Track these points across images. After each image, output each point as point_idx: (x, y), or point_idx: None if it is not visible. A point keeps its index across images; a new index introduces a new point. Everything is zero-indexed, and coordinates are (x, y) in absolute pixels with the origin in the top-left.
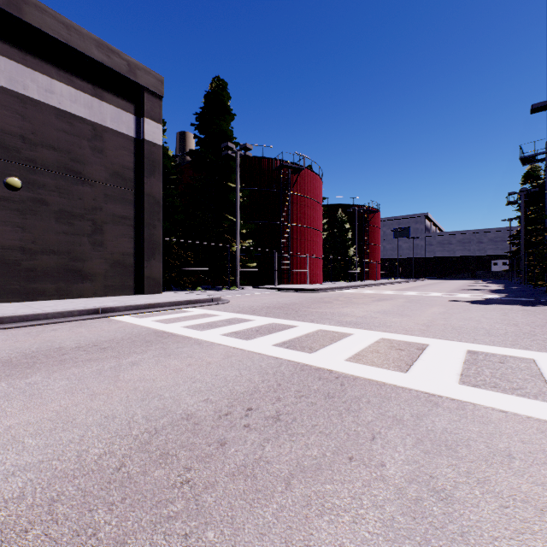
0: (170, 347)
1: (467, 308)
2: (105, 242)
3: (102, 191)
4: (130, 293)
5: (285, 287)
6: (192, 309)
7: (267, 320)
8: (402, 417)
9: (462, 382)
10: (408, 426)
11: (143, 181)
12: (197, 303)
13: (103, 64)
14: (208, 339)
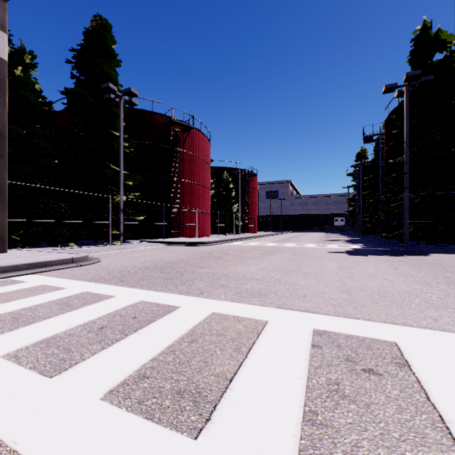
0: None
1: (354, 261)
2: None
3: None
4: None
5: (174, 241)
6: (29, 278)
7: (135, 294)
8: None
9: None
10: None
11: None
12: (46, 266)
13: None
14: None
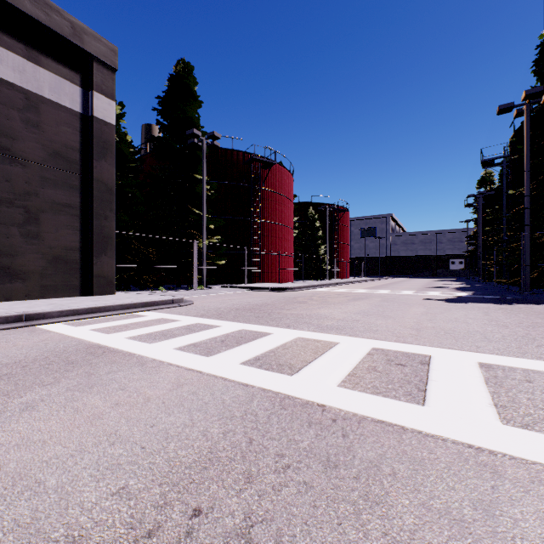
0: (98, 372)
1: (447, 308)
2: (42, 234)
3: (38, 172)
4: (75, 294)
5: (256, 286)
6: (147, 313)
7: (236, 325)
8: (462, 512)
9: (505, 420)
10: (483, 541)
11: (91, 164)
12: (154, 306)
13: (39, 21)
14: (156, 357)
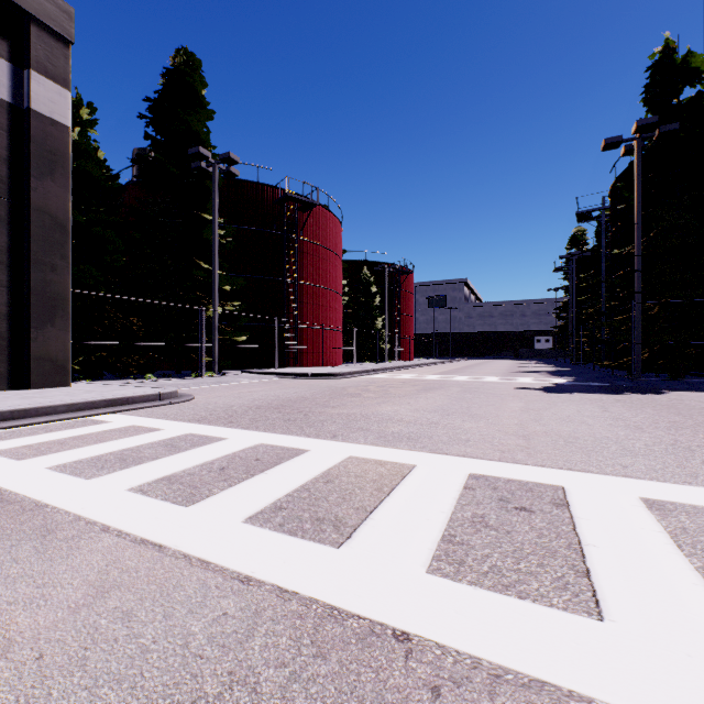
0: None
1: (550, 401)
2: None
3: None
4: None
5: (291, 372)
6: (112, 417)
7: (251, 436)
8: None
9: None
10: None
11: (27, 184)
12: (127, 404)
13: None
14: (84, 511)
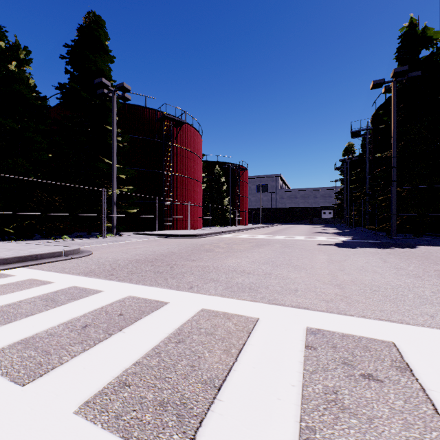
0: None
1: (344, 254)
2: None
3: None
4: None
5: (166, 233)
6: (18, 271)
7: (123, 289)
8: None
9: None
10: None
11: None
12: (36, 260)
13: None
14: None
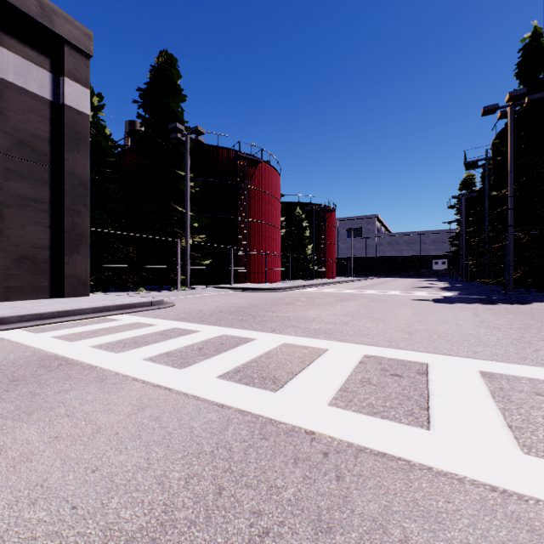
0: (46, 391)
1: (435, 309)
2: (5, 230)
3: (1, 163)
4: (44, 296)
5: (242, 286)
6: (122, 317)
7: (217, 330)
8: None
9: (525, 447)
10: None
11: (62, 156)
12: (130, 308)
13: None
14: (120, 370)
